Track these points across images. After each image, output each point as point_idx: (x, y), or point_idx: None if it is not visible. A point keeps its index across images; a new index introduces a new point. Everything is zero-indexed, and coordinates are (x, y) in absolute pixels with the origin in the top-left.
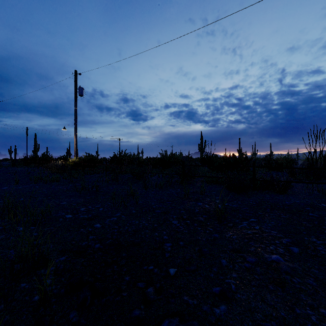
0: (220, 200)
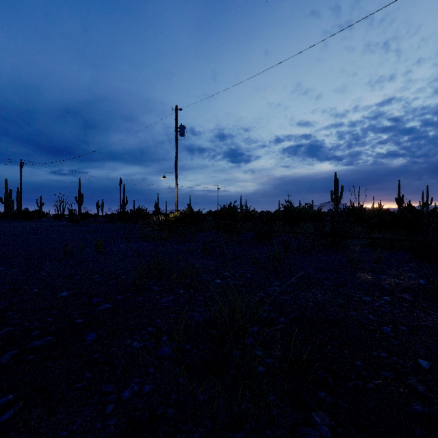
0: (416, 274)
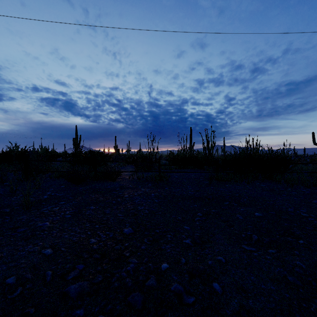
0: (52, 192)
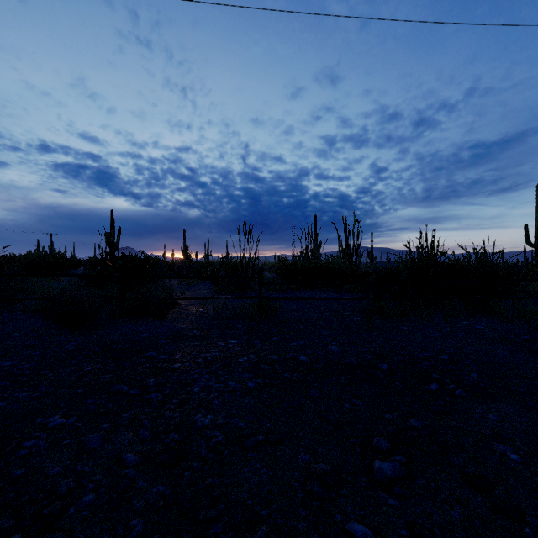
0: None
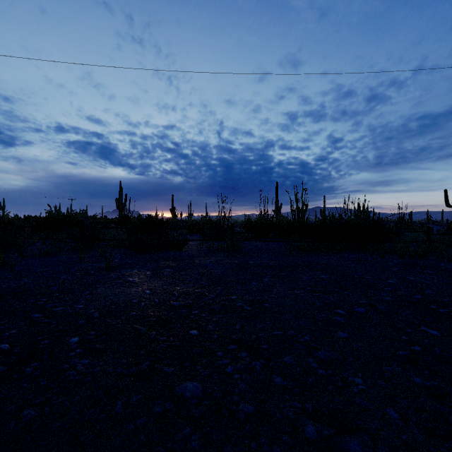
0: (120, 260)
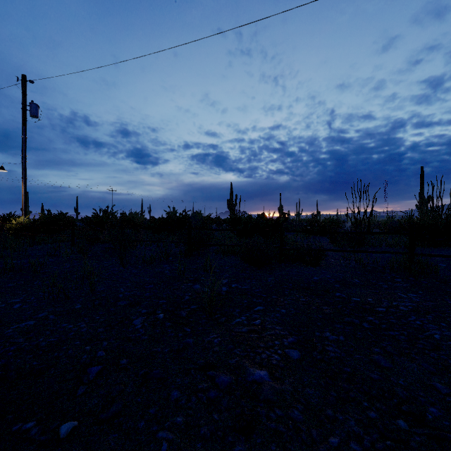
0: (229, 280)
